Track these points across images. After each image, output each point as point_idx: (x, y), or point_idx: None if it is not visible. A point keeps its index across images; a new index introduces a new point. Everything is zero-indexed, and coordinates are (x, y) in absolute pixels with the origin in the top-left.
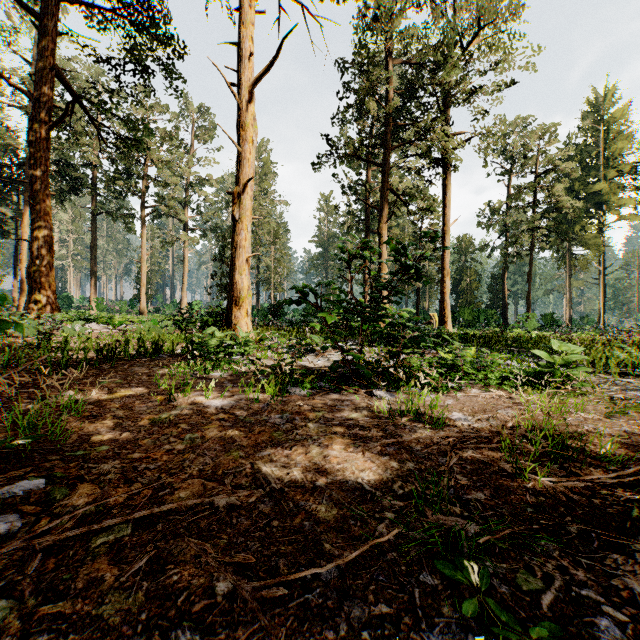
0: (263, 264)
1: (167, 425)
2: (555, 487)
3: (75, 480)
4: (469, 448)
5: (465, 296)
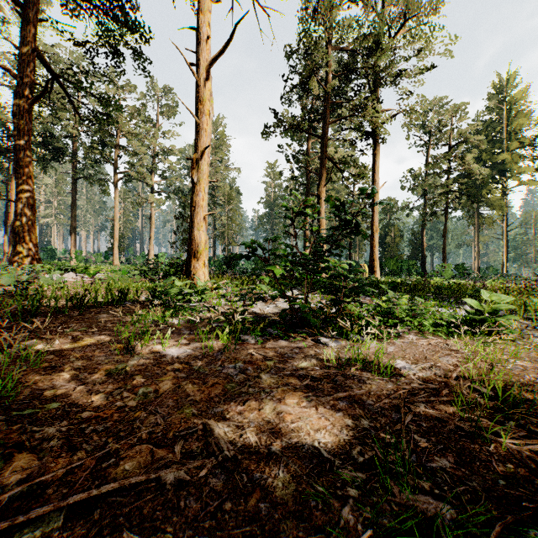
0: (219, 222)
1: (122, 377)
2: (520, 451)
3: (13, 449)
4: (420, 401)
5: (390, 249)
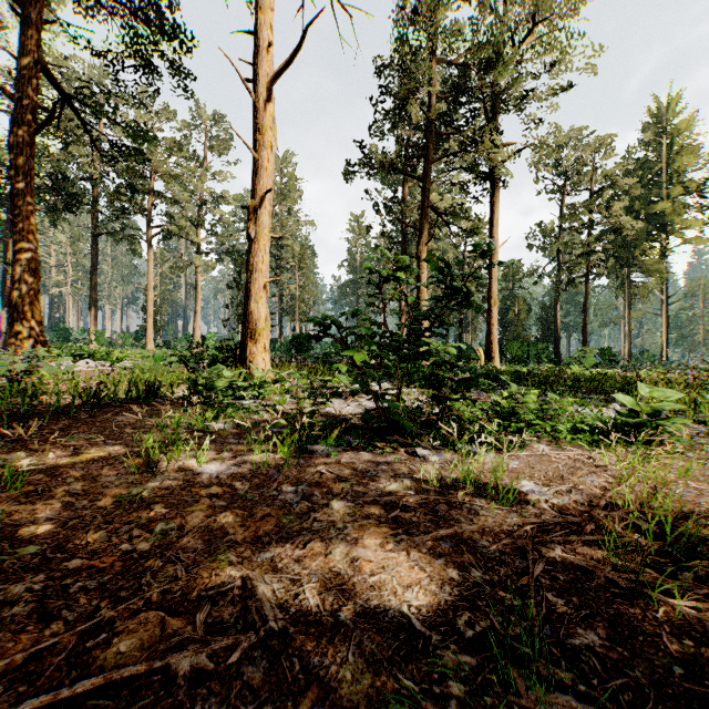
0: (287, 292)
1: (136, 506)
2: (701, 619)
3: None
4: (555, 542)
5: (513, 328)
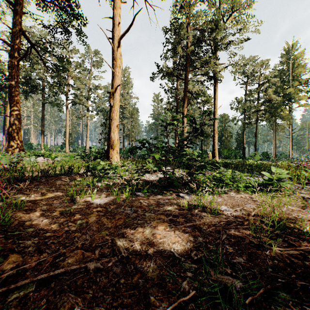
0: (126, 128)
1: (69, 214)
2: (282, 254)
3: (9, 252)
4: (232, 228)
5: (224, 143)
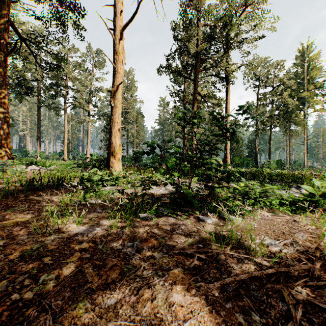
0: (130, 134)
1: (33, 258)
2: None
3: None
4: (298, 285)
5: (235, 151)
